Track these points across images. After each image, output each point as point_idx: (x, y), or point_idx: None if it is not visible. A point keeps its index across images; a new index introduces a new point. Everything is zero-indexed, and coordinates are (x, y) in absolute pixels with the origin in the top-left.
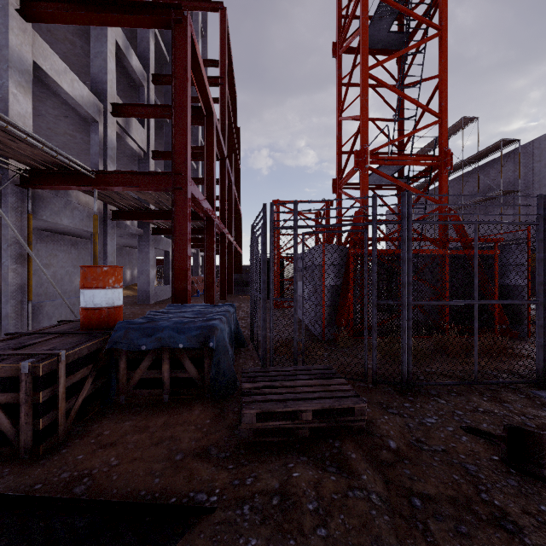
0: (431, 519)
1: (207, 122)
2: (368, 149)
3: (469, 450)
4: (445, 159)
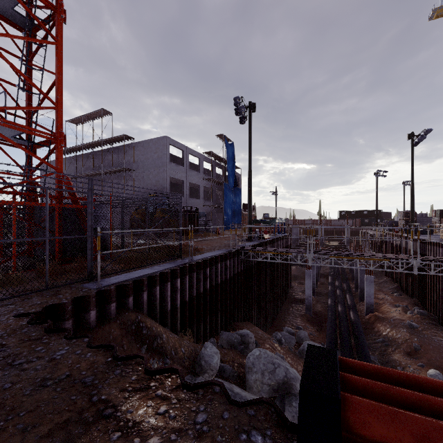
0: None
1: None
2: None
3: (9, 325)
4: (60, 138)
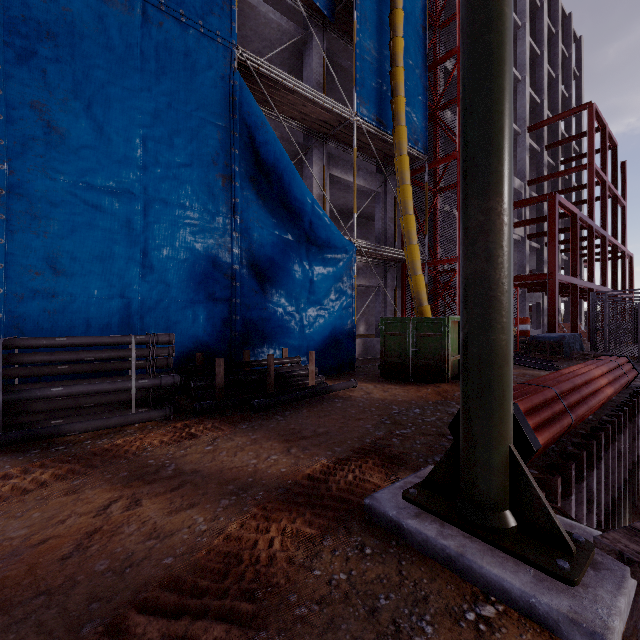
0: None
1: (572, 219)
2: None
3: None
4: None
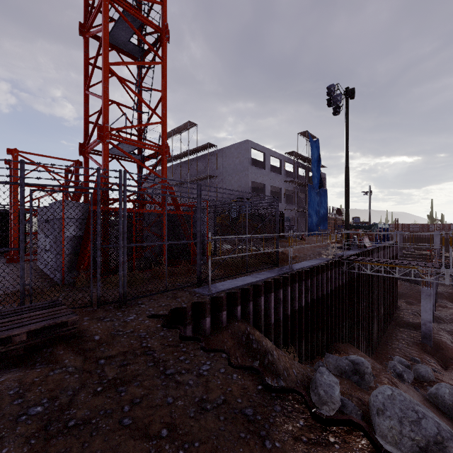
0: (108, 366)
1: None
2: (108, 127)
3: (147, 326)
4: (166, 149)
